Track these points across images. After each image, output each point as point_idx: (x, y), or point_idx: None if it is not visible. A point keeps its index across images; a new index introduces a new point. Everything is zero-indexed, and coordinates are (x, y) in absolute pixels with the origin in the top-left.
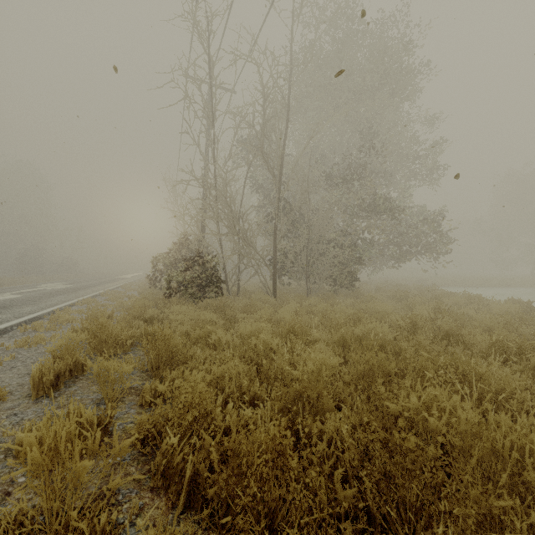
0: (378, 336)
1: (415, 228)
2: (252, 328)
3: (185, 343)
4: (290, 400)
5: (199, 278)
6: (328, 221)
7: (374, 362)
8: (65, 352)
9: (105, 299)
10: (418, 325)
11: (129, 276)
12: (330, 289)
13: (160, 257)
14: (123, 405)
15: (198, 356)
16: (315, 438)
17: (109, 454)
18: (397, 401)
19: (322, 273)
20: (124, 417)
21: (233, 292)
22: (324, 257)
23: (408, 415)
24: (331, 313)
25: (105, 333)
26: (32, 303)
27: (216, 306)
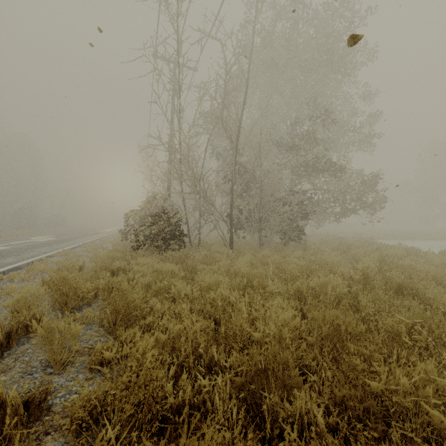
0: (333, 289)
1: (354, 188)
2: (210, 281)
3: (146, 295)
4: (252, 373)
5: (163, 232)
6: (278, 181)
7: (341, 323)
8: (23, 307)
9: (83, 250)
10: (370, 278)
11: (108, 230)
12: (280, 242)
13: (132, 214)
14: (72, 368)
15: (157, 310)
16: (283, 424)
17: (38, 442)
18: (376, 376)
19: (272, 228)
20: (69, 385)
21: (195, 244)
22: (275, 213)
23: (397, 399)
24: (284, 265)
25: (66, 286)
26: (16, 254)
27: (179, 257)
